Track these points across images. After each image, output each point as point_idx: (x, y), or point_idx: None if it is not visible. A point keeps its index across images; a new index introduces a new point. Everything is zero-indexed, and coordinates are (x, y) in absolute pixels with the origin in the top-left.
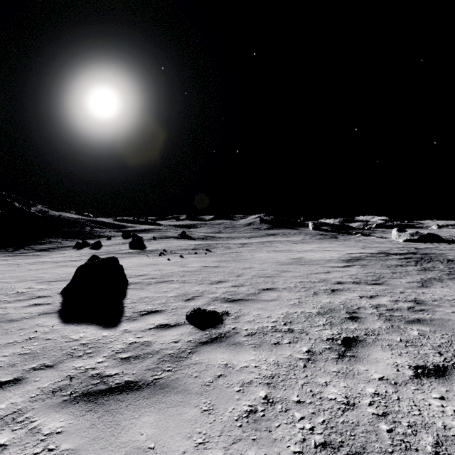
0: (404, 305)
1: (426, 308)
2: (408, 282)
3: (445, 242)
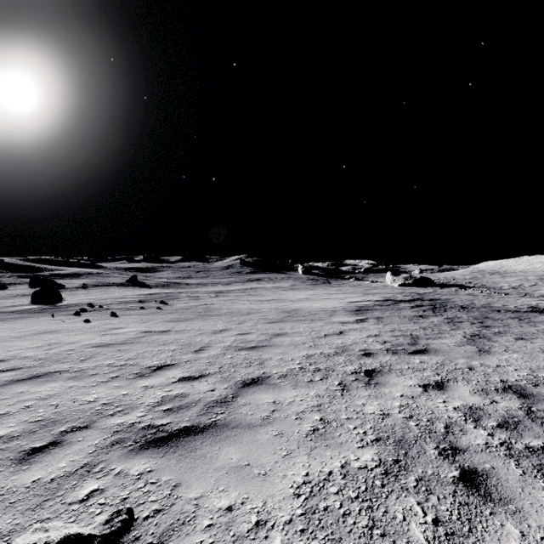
0: (509, 404)
1: None
2: (457, 345)
3: (437, 286)
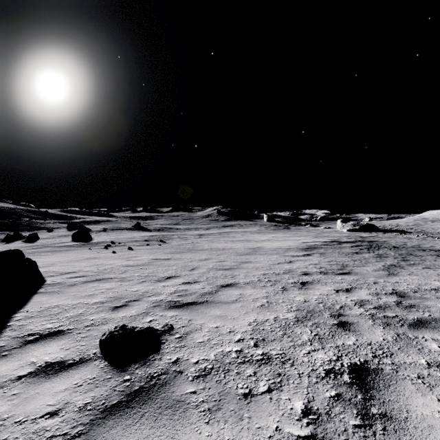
0: (388, 299)
1: (416, 303)
2: (374, 270)
3: (381, 232)
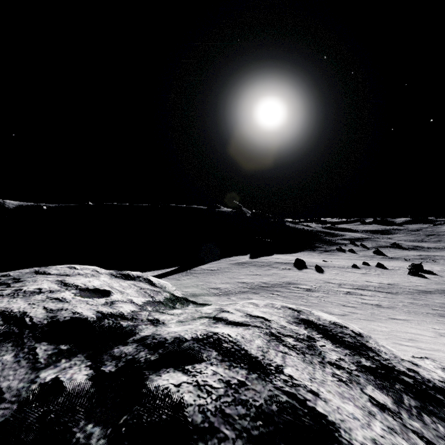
0: None
1: None
2: None
3: None
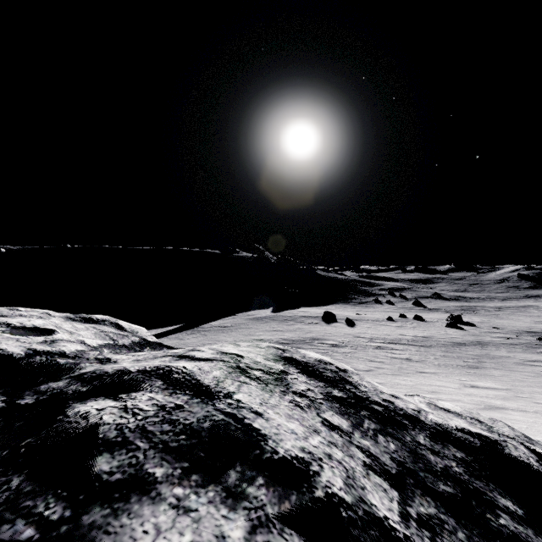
0: None
1: None
2: None
3: None
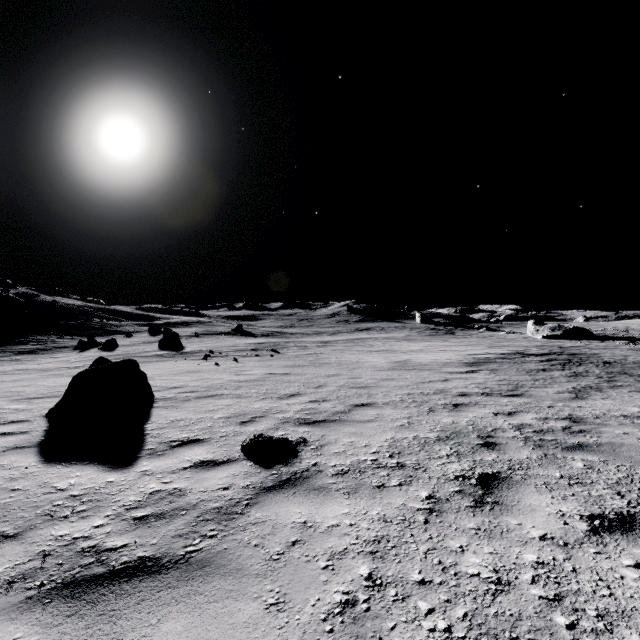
0: (556, 424)
1: (588, 429)
2: (557, 392)
3: (596, 339)
